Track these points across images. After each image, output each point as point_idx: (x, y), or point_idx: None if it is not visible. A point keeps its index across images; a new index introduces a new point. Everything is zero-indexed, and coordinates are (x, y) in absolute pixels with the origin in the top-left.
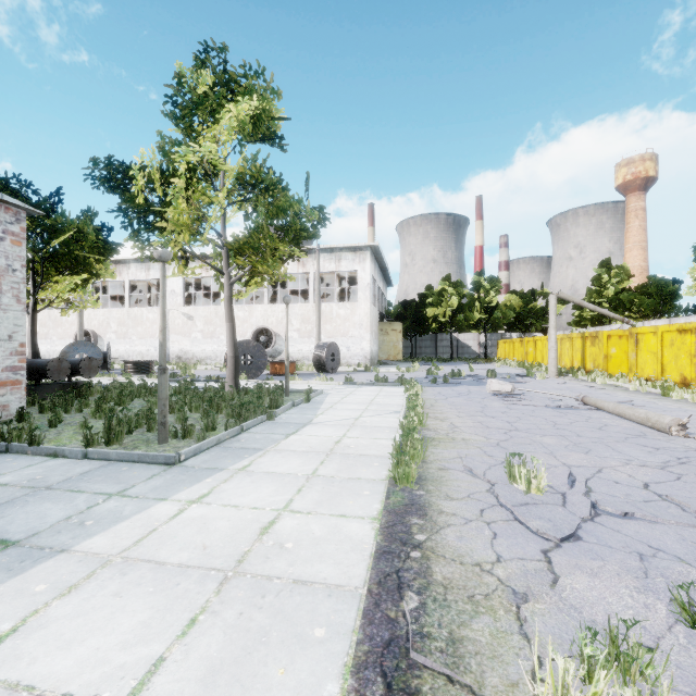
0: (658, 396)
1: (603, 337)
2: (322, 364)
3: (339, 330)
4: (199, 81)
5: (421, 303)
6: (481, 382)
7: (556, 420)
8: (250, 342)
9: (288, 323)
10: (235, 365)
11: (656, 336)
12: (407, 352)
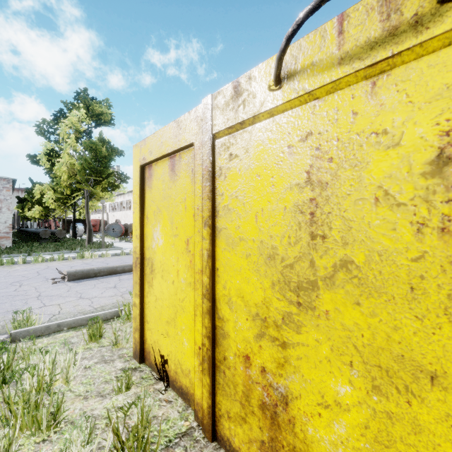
0: None
1: None
2: None
3: None
4: (68, 110)
5: None
6: None
7: None
8: None
9: None
10: (88, 234)
11: None
12: None
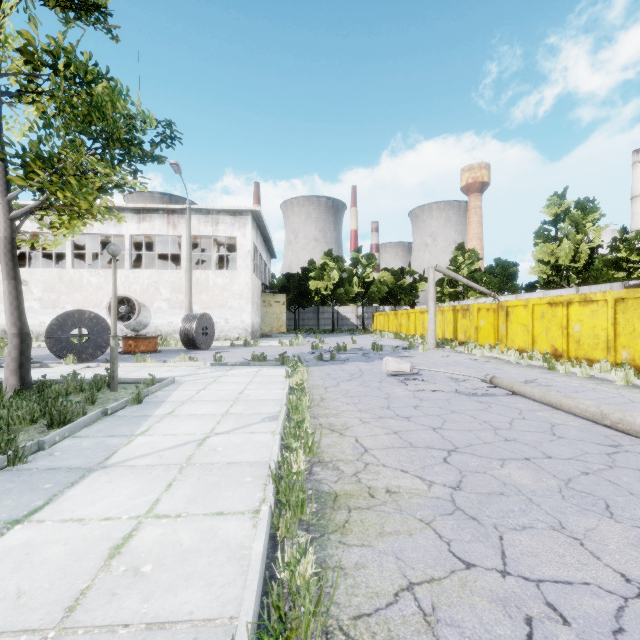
0: (544, 369)
1: (474, 310)
2: (191, 339)
3: (217, 300)
4: None
5: (304, 276)
6: (368, 357)
7: (488, 418)
8: (85, 312)
9: (156, 292)
10: (20, 348)
11: (526, 309)
12: (290, 324)
